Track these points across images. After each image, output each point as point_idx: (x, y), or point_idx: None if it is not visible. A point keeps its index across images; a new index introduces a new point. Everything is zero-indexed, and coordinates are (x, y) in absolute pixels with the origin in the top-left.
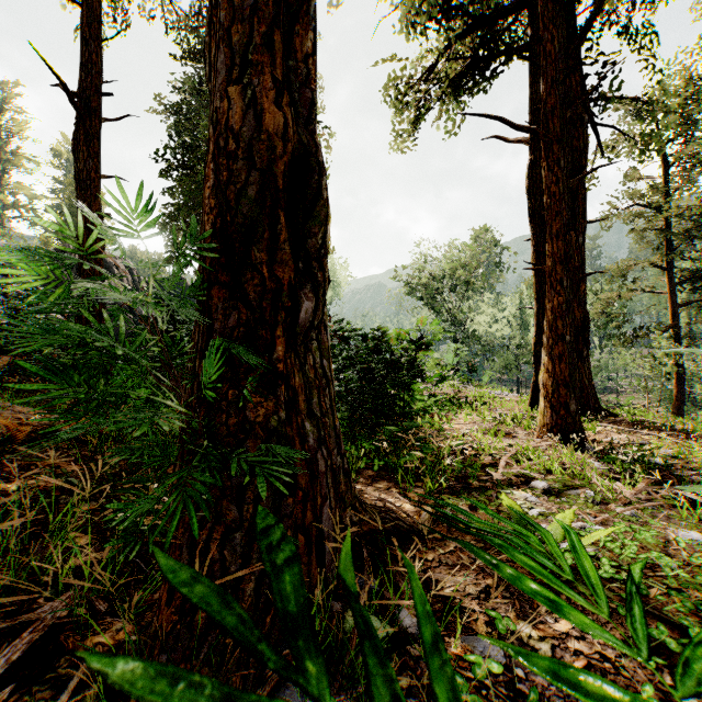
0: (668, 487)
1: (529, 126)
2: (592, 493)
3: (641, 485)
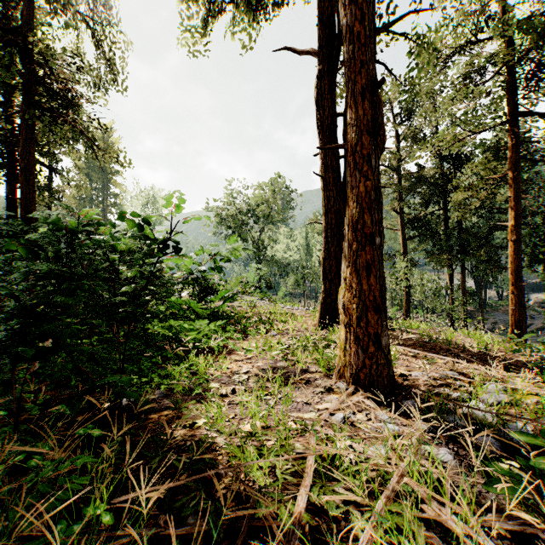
0: None
1: None
2: None
3: None
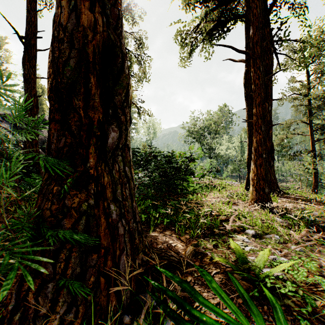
0: (318, 233)
1: (245, 50)
2: (278, 236)
3: (303, 232)
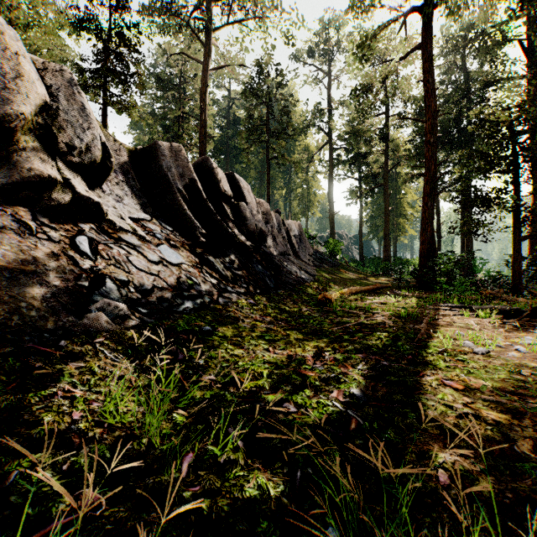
0: None
1: None
2: None
3: None
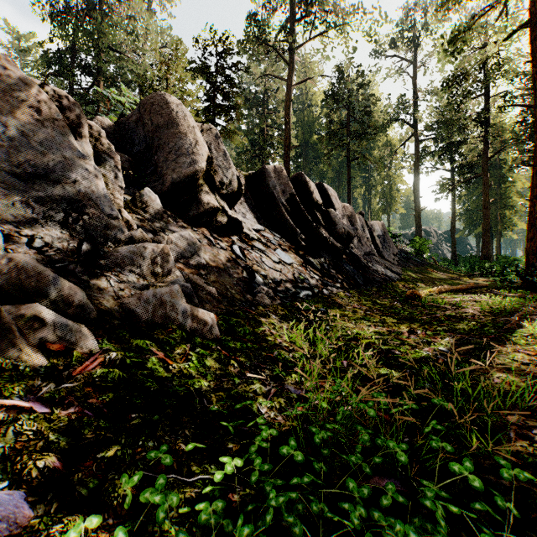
0: None
1: None
2: None
3: None
